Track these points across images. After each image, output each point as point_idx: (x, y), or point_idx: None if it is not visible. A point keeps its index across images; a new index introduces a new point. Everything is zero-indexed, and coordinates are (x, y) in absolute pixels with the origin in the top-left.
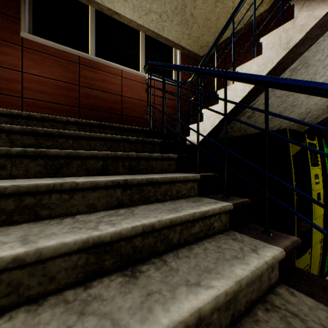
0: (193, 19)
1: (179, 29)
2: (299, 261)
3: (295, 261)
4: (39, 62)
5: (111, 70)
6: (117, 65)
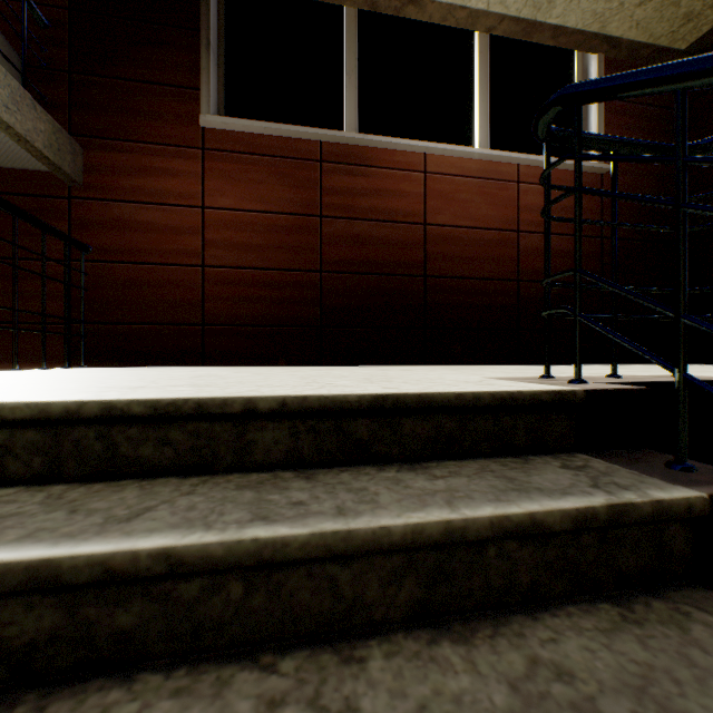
0: None
1: None
2: None
3: None
4: (235, 177)
5: (398, 161)
6: (412, 143)
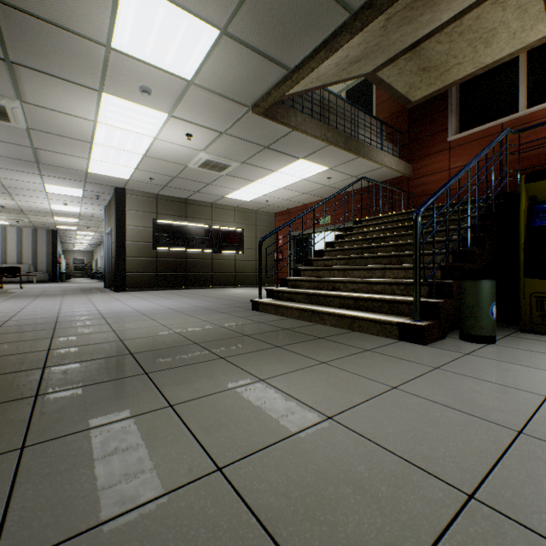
0: None
1: None
2: (538, 283)
3: (526, 279)
4: (461, 154)
5: None
6: None
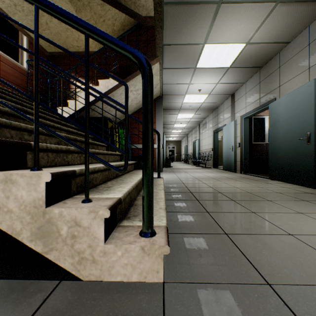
0: (47, 26)
1: (32, 24)
2: None
3: None
4: None
5: None
6: None
